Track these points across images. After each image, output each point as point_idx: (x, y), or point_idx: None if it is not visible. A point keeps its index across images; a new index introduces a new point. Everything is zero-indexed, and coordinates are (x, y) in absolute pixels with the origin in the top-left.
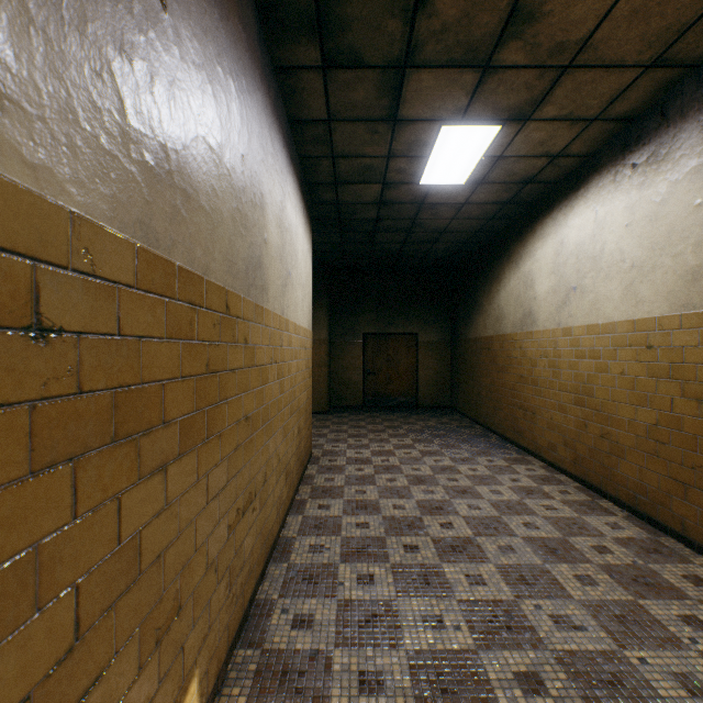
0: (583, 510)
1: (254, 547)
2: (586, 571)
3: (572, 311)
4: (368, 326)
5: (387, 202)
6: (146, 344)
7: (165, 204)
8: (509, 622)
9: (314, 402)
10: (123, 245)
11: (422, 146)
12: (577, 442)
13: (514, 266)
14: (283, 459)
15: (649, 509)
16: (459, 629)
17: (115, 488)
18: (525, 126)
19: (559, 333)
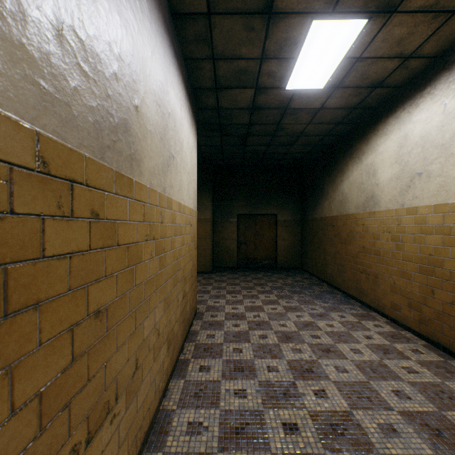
0: (442, 373)
1: None
2: None
3: (417, 193)
4: (241, 209)
5: (257, 107)
6: None
7: None
8: None
9: (202, 264)
10: None
11: (292, 46)
12: (422, 305)
13: (357, 160)
14: (165, 330)
15: None
16: None
17: None
18: (389, 20)
19: (403, 212)
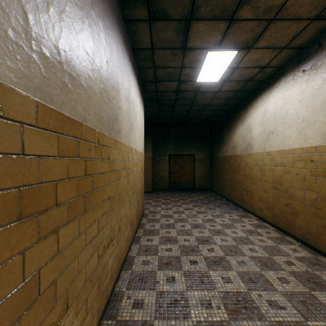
0: (278, 241)
1: (113, 264)
2: (282, 275)
3: (271, 143)
4: (171, 151)
5: (180, 91)
6: (44, 160)
7: (57, 80)
8: (245, 304)
9: (145, 187)
10: (26, 100)
11: (198, 62)
12: (273, 207)
13: (242, 122)
14: (129, 217)
15: (312, 242)
16: (220, 308)
17: (20, 247)
18: (249, 51)
19: (264, 154)
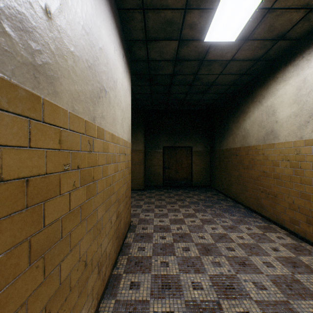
0: None
1: None
2: None
3: None
4: (165, 143)
5: (180, 59)
6: None
7: None
8: None
9: (136, 184)
10: None
11: None
12: None
13: (258, 103)
14: (95, 256)
15: None
16: None
17: None
18: None
19: (302, 143)
